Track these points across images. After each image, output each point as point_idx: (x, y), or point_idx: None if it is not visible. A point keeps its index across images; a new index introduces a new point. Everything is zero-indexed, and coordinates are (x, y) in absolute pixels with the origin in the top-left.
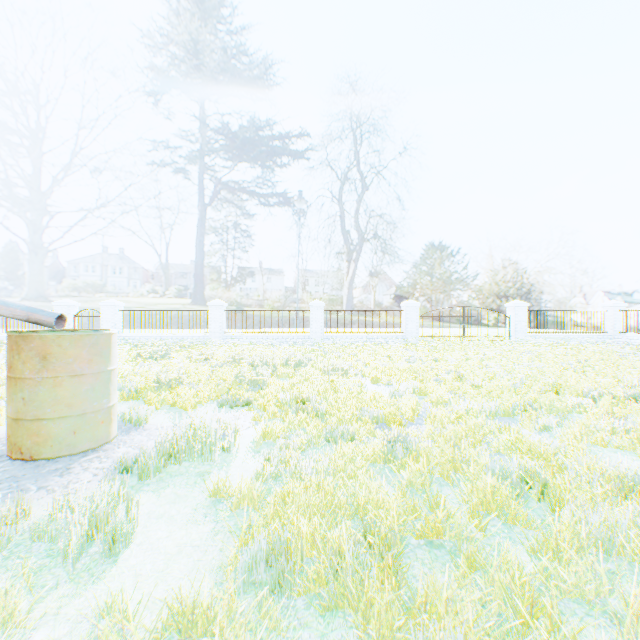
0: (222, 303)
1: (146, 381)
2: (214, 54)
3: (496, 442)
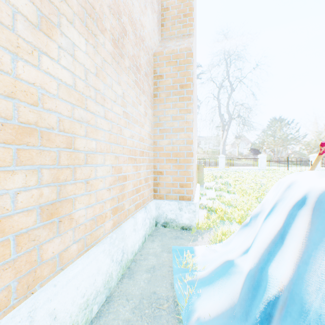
0: None
1: None
2: None
3: None
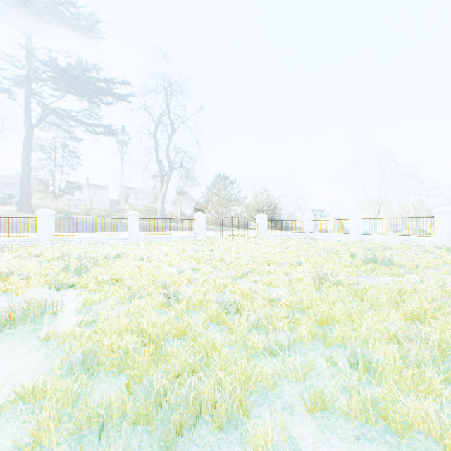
0: (50, 211)
1: None
2: None
3: (227, 290)
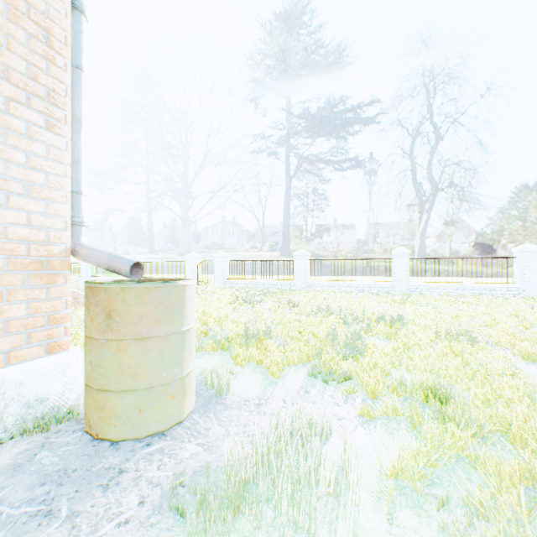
0: (305, 253)
1: (238, 328)
2: (297, 48)
3: None
